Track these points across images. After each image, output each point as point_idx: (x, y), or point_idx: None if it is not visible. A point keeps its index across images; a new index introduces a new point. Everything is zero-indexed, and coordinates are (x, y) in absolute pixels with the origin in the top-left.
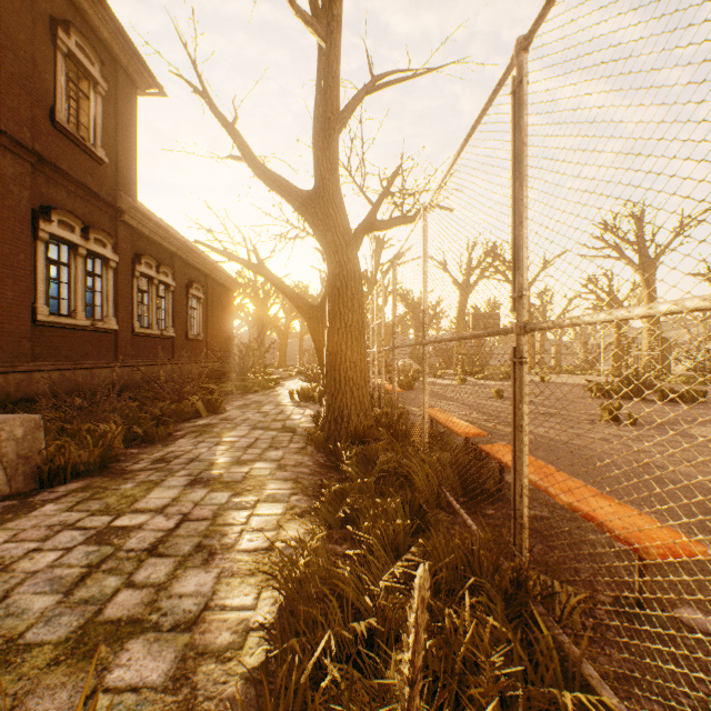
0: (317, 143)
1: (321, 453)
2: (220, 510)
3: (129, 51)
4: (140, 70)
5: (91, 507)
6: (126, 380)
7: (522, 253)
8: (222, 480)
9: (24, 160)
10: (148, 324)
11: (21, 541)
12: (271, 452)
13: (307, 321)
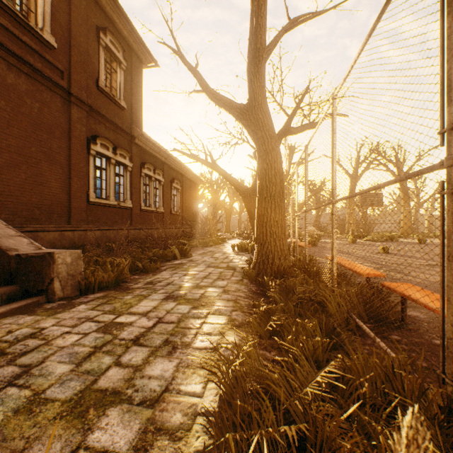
0: (250, 69)
1: (253, 284)
2: (183, 317)
3: (138, 42)
4: (144, 52)
5: (105, 308)
6: (136, 237)
7: None
8: (186, 297)
9: (83, 110)
10: (149, 205)
11: (61, 326)
12: (219, 282)
13: (243, 198)
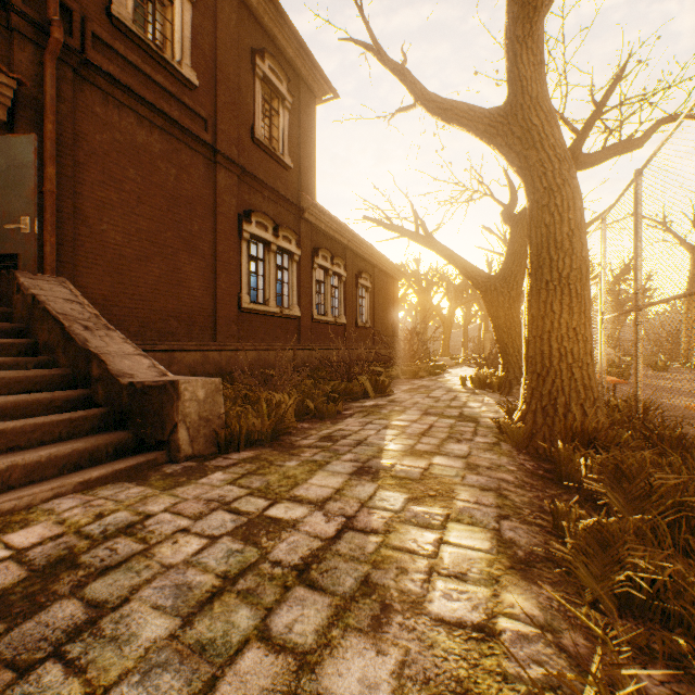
0: (512, 33)
1: (523, 455)
2: (394, 521)
3: (308, 64)
4: (317, 79)
5: (252, 483)
6: (306, 362)
7: None
8: (394, 474)
9: (233, 173)
10: (324, 312)
11: (176, 514)
12: (452, 445)
13: (482, 295)
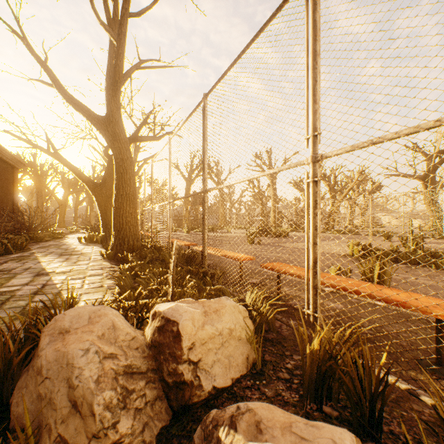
0: (108, 91)
1: (113, 261)
2: (65, 281)
3: None
4: None
5: None
6: None
7: (205, 166)
8: (57, 273)
9: None
10: None
11: None
12: (81, 262)
13: (92, 192)
